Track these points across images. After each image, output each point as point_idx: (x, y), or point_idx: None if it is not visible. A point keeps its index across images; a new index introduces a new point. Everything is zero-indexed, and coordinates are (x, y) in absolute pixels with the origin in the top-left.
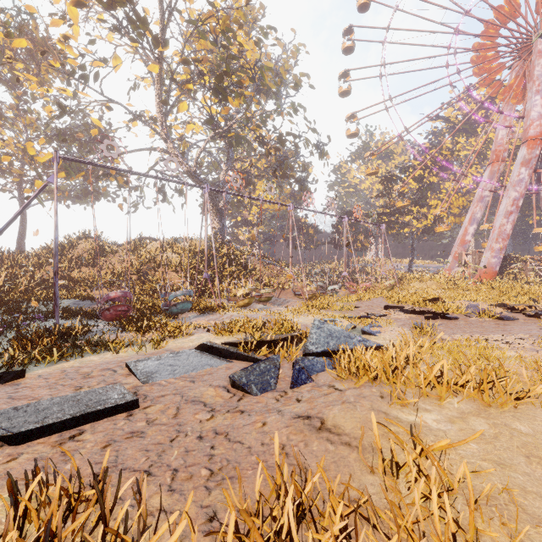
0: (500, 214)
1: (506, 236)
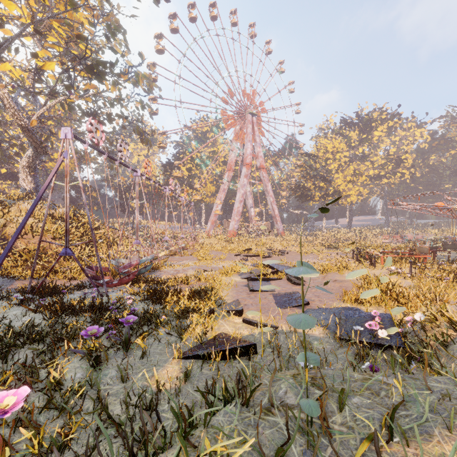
0: (237, 201)
1: (240, 213)
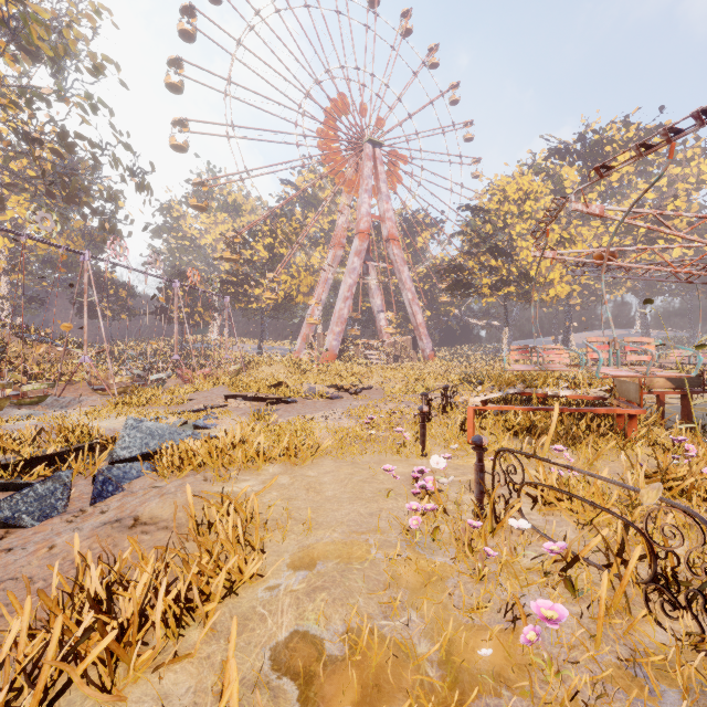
0: (339, 298)
1: (344, 320)
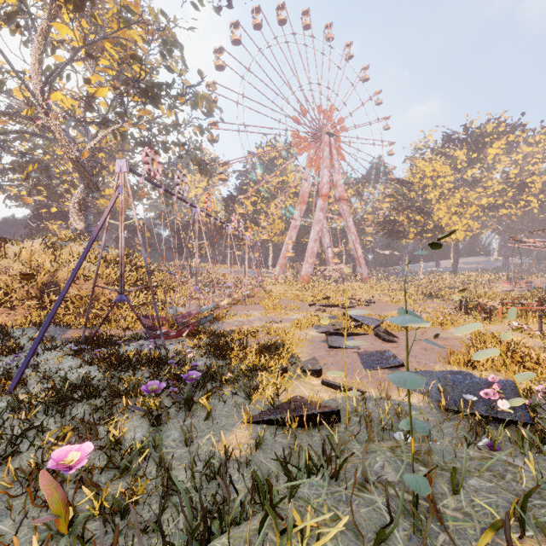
0: (311, 240)
1: (315, 255)
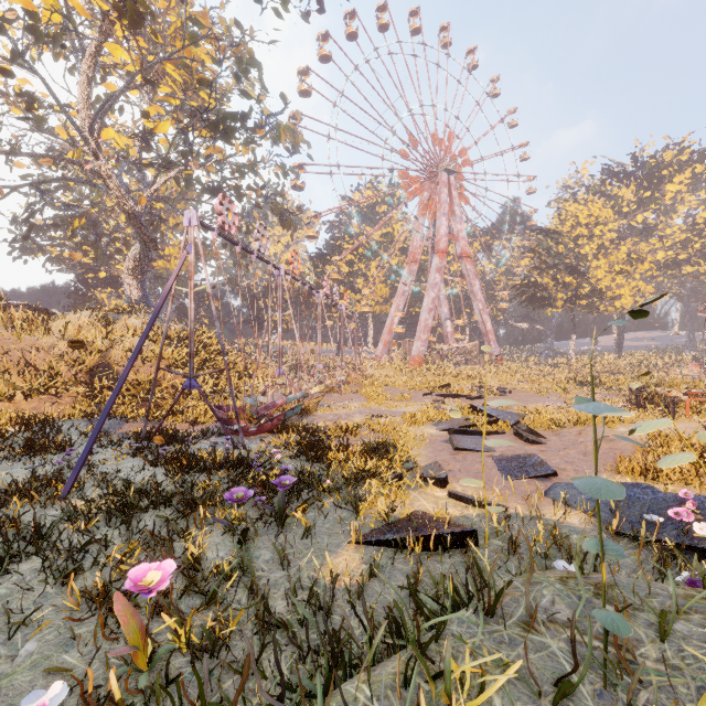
0: (424, 310)
1: (429, 329)
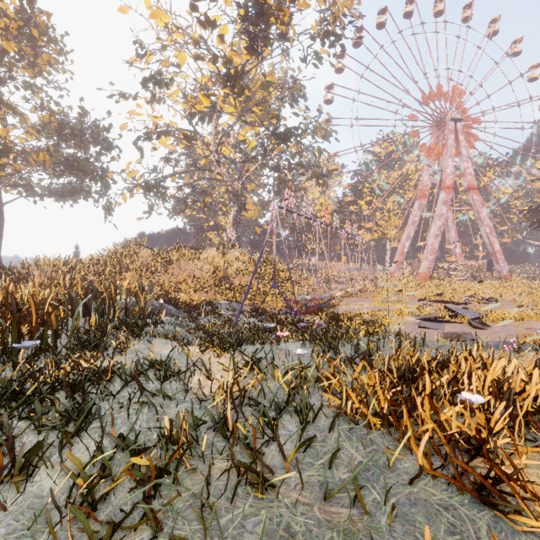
0: (431, 236)
1: (435, 251)
